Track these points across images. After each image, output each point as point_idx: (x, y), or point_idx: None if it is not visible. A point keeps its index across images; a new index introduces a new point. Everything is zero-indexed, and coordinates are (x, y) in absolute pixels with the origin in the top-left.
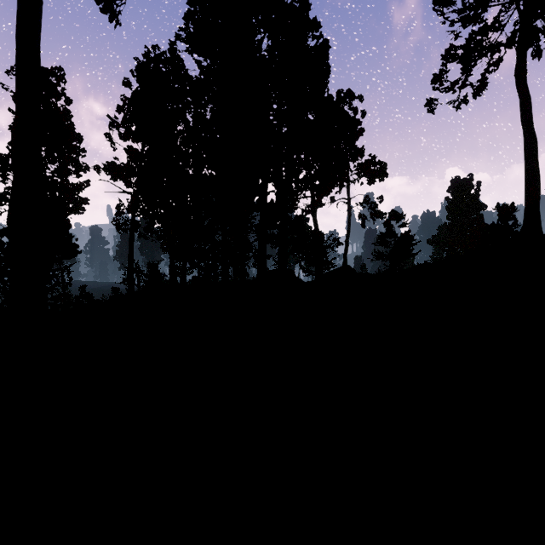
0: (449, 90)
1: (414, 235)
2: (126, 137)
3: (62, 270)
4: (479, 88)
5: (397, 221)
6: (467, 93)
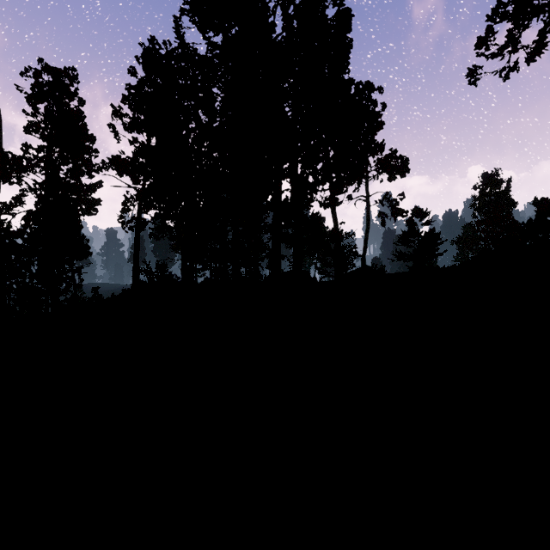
0: (496, 56)
1: (439, 233)
2: (131, 128)
3: (73, 271)
4: (537, 48)
5: (420, 219)
6: (518, 58)
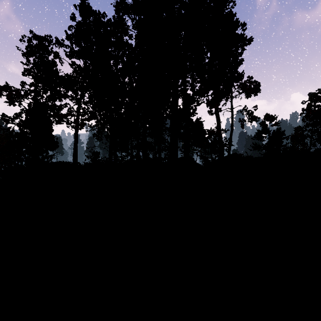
0: None
1: (284, 131)
2: (71, 55)
3: (47, 157)
4: None
5: (270, 122)
6: None
